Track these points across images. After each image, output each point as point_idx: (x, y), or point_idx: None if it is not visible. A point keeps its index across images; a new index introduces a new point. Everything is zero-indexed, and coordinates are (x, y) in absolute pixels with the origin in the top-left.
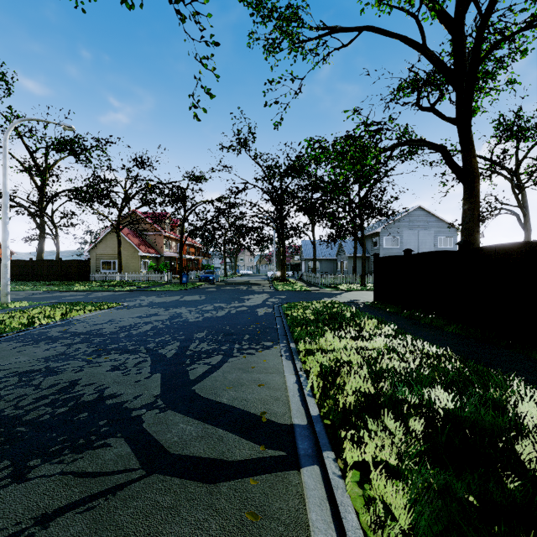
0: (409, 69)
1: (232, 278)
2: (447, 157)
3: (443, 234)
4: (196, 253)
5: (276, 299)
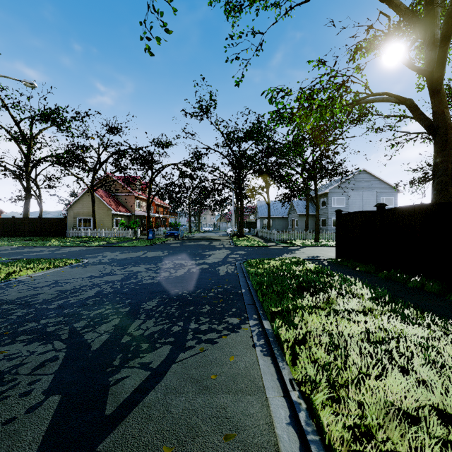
0: (380, 11)
1: (196, 234)
2: (415, 109)
3: (385, 195)
4: (164, 212)
5: (237, 256)
